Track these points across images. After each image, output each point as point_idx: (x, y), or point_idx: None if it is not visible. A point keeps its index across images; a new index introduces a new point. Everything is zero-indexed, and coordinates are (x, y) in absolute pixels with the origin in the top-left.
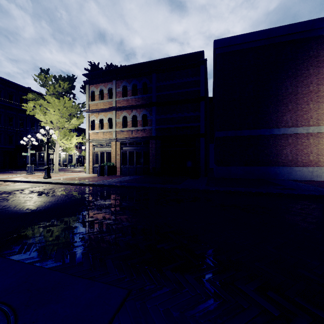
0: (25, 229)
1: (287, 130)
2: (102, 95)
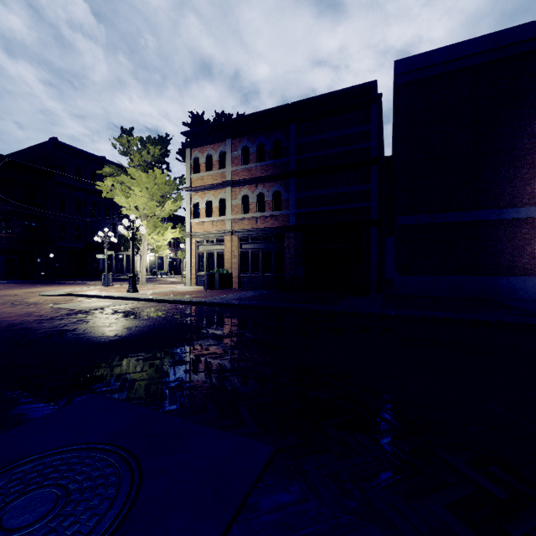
0: (121, 361)
1: (534, 211)
2: (210, 164)
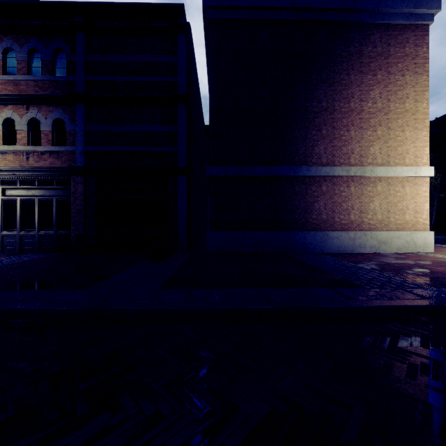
0: None
1: (321, 171)
2: None
